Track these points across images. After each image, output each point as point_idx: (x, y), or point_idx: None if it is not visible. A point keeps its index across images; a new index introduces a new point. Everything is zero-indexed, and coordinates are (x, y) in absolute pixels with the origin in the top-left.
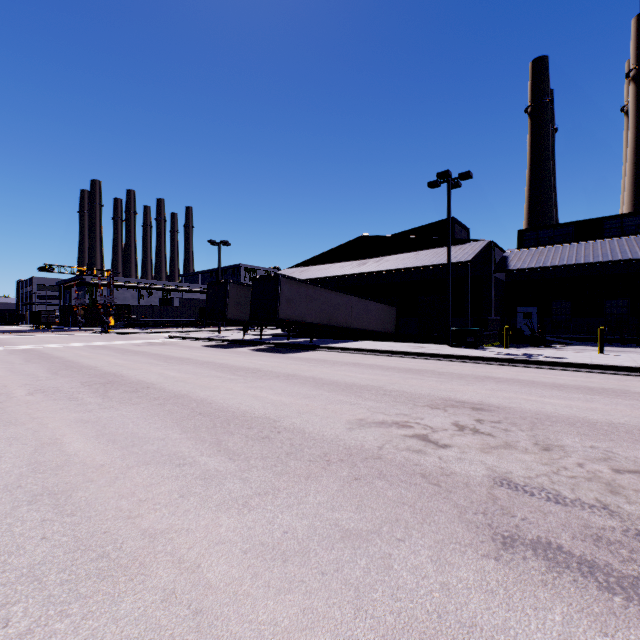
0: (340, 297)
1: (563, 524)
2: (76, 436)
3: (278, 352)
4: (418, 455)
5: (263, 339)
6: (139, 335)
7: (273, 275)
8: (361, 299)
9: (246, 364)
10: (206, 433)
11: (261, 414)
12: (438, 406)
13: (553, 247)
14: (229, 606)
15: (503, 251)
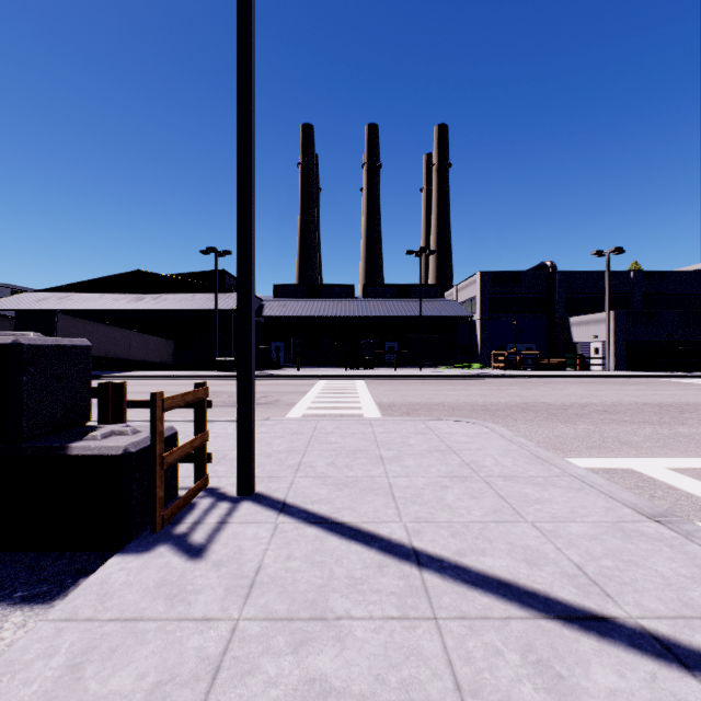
0: (119, 332)
1: (221, 404)
2: None
3: None
4: None
5: None
6: None
7: (48, 310)
8: (140, 333)
9: None
10: None
11: None
12: None
13: (293, 301)
14: (141, 416)
15: (262, 300)
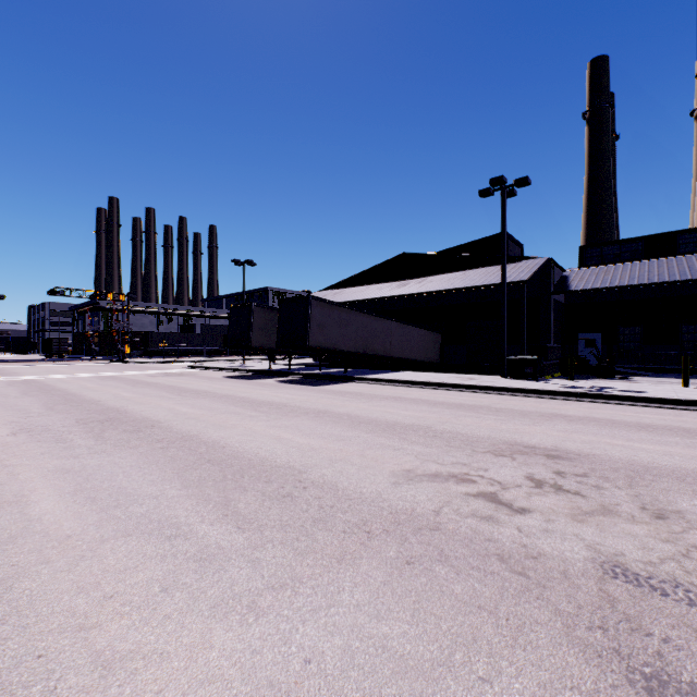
0: (378, 322)
1: None
2: (48, 492)
3: (308, 384)
4: (489, 524)
5: (292, 369)
6: (156, 365)
7: (302, 297)
8: (402, 324)
9: (271, 398)
10: (212, 489)
11: (284, 462)
12: (503, 452)
13: (620, 265)
14: None
15: (562, 270)
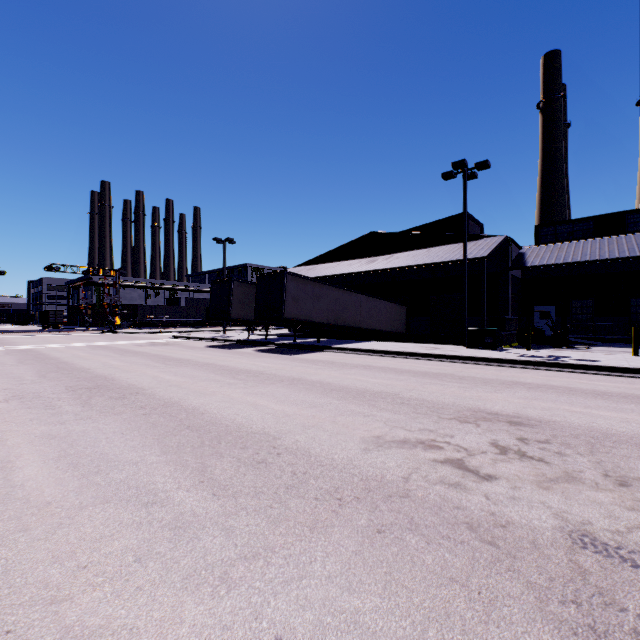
0: (348, 295)
1: None
2: (33, 458)
3: (283, 353)
4: (457, 492)
5: (268, 339)
6: (144, 335)
7: (278, 272)
8: (370, 298)
9: (248, 366)
10: (190, 455)
11: (259, 428)
12: (468, 419)
13: (573, 243)
14: None
15: (519, 247)
